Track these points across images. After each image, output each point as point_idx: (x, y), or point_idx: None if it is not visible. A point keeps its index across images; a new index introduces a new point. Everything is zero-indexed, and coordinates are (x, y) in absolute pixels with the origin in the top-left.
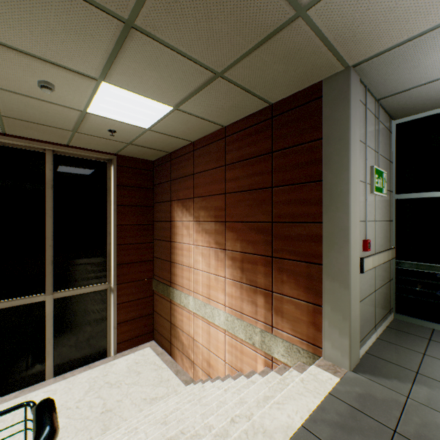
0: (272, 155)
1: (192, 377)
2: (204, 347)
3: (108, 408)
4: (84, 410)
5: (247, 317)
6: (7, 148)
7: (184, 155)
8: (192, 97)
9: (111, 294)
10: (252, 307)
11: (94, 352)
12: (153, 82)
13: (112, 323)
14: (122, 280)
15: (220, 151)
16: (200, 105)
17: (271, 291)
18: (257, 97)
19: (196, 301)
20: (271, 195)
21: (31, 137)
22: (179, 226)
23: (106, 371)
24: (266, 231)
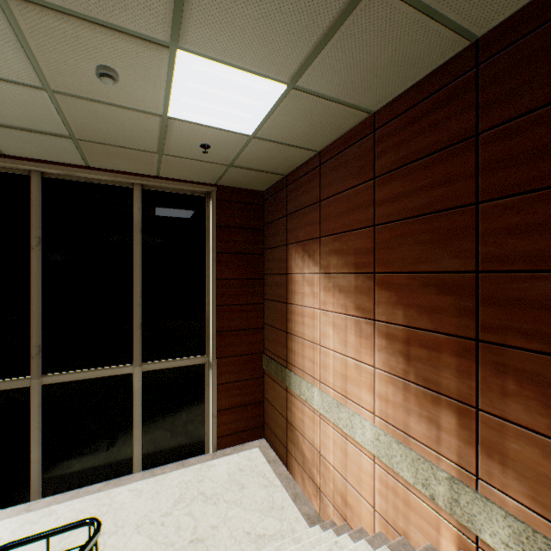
0: (477, 140)
1: (318, 512)
2: (337, 472)
3: (199, 535)
4: (169, 531)
5: (417, 443)
6: (92, 184)
7: (306, 174)
8: (318, 55)
9: (210, 371)
10: (429, 429)
11: (189, 444)
12: (252, 30)
13: (211, 409)
14: (223, 352)
15: (364, 156)
16: (332, 71)
17: (473, 407)
18: (446, 26)
19: (323, 396)
20: (475, 219)
21: (117, 168)
22: (299, 281)
23: (201, 475)
24: (461, 289)
